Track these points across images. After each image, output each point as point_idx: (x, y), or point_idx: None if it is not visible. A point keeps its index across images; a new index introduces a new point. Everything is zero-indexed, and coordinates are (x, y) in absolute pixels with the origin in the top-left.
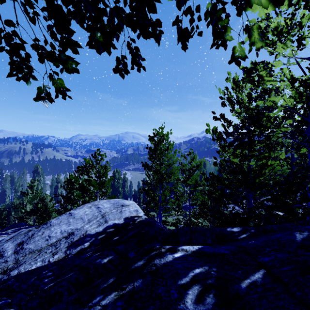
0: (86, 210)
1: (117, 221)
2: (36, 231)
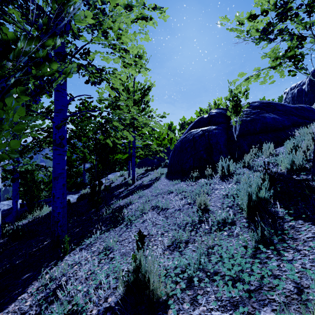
0: None
1: None
2: None
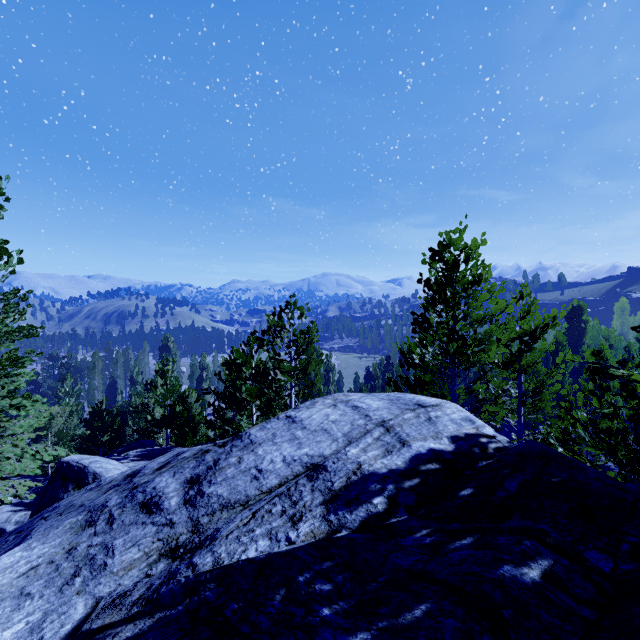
0: (327, 412)
1: (434, 443)
2: (222, 453)
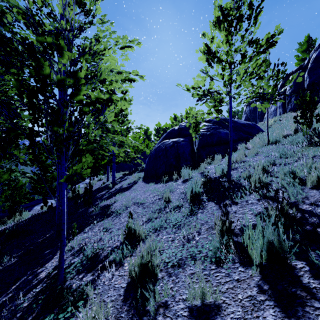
0: None
1: None
2: None
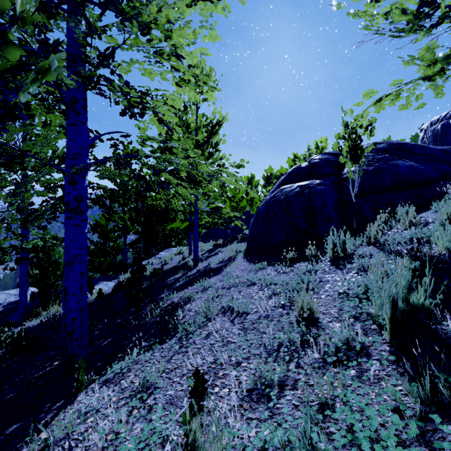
0: None
1: None
2: None
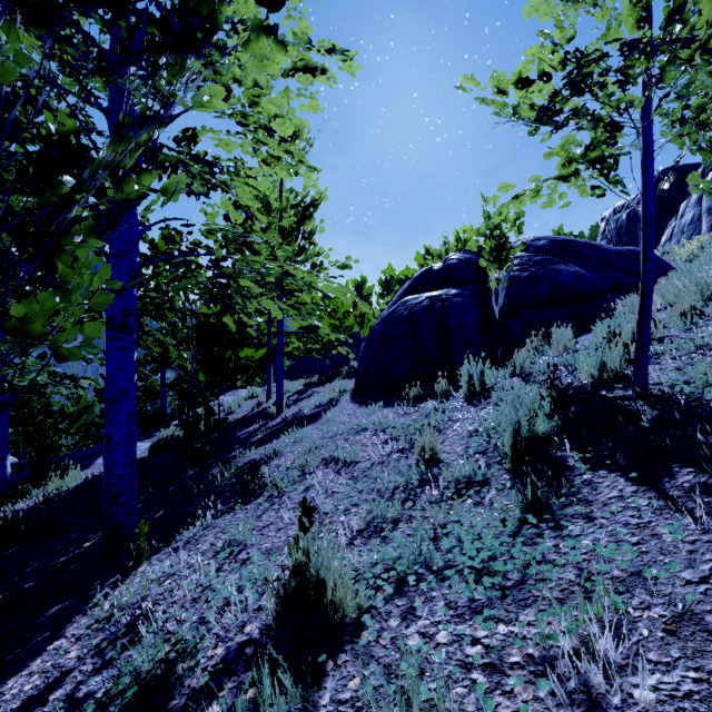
0: None
1: None
2: None
